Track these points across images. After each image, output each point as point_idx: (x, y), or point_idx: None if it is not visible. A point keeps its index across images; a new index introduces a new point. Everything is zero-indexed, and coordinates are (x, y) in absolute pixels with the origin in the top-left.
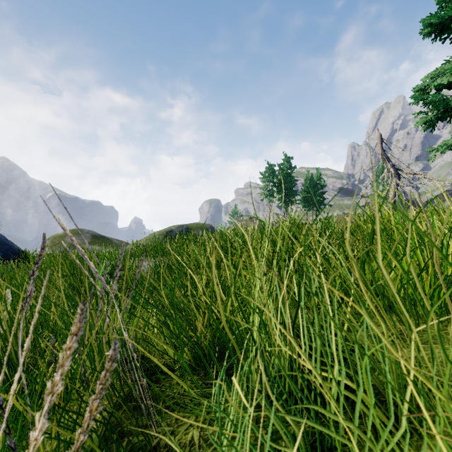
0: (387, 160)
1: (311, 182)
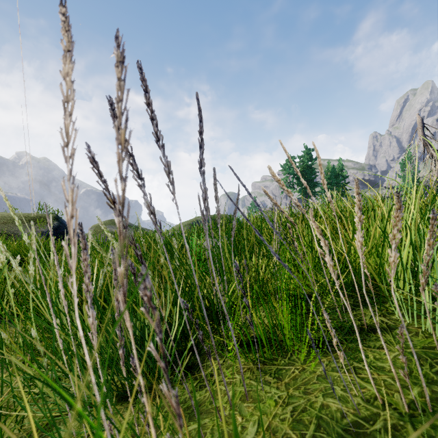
0: (429, 145)
1: (332, 173)
